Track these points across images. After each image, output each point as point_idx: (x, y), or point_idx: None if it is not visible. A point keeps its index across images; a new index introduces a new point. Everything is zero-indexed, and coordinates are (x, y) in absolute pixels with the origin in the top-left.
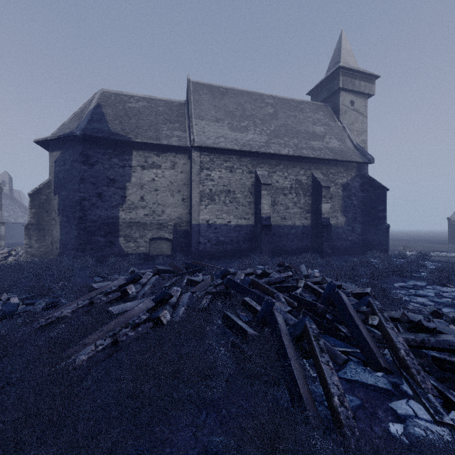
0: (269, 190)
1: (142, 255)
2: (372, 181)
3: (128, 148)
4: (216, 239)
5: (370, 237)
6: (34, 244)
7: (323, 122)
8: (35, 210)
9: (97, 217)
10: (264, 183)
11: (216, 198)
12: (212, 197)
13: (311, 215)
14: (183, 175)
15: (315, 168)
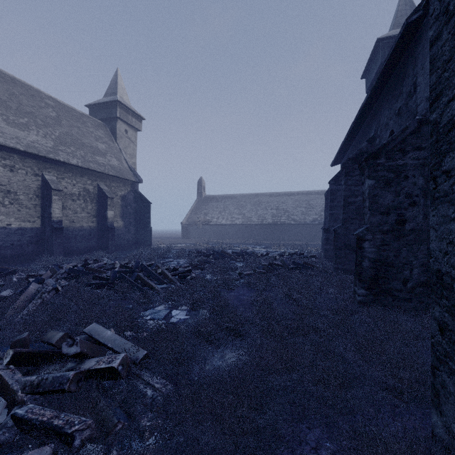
0: (60, 196)
1: None
2: (142, 196)
3: None
4: None
5: (140, 236)
6: None
7: (104, 140)
8: None
9: None
10: (56, 189)
11: None
12: None
13: (97, 219)
14: None
15: (100, 180)
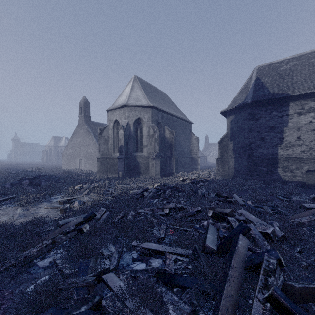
0: None
1: (298, 183)
2: None
3: (285, 101)
4: None
5: None
6: (220, 169)
7: None
8: (220, 150)
9: (260, 154)
10: None
11: None
12: None
13: None
14: None
15: None
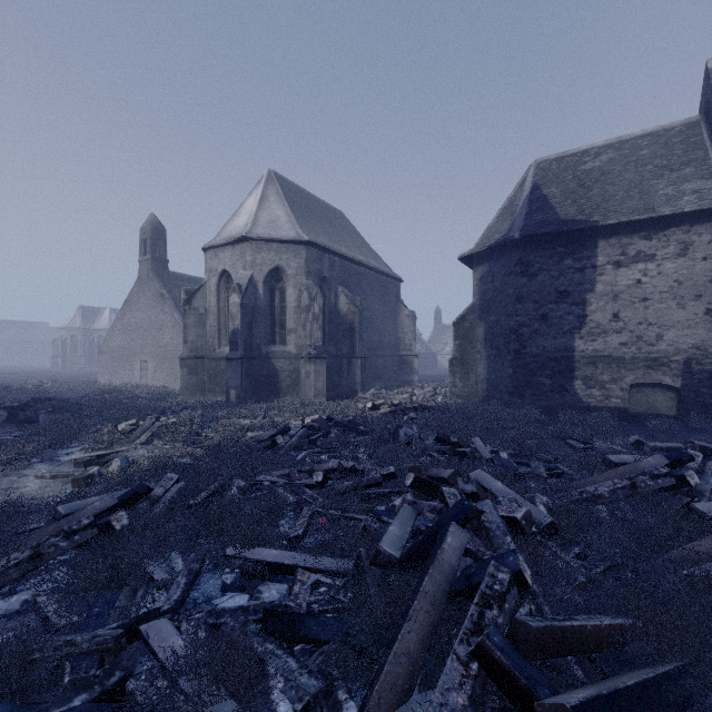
0: None
1: (616, 411)
2: None
3: (589, 238)
4: None
5: None
6: (458, 382)
7: None
8: (459, 341)
9: (539, 350)
10: None
11: None
12: None
13: None
14: (709, 263)
15: None
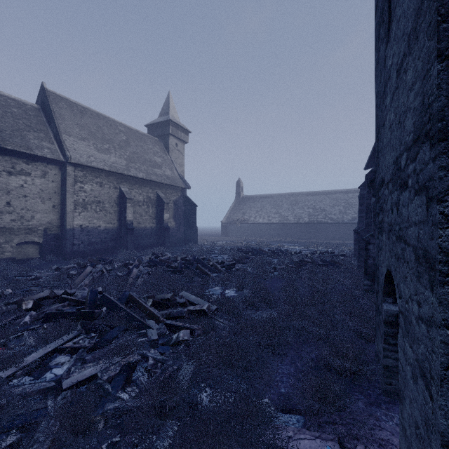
0: (132, 203)
1: (9, 260)
2: (190, 200)
3: None
4: (88, 240)
5: (189, 234)
6: None
7: (160, 155)
8: None
9: None
10: (129, 198)
11: (88, 207)
12: (85, 206)
13: (156, 221)
14: (54, 184)
15: (158, 188)
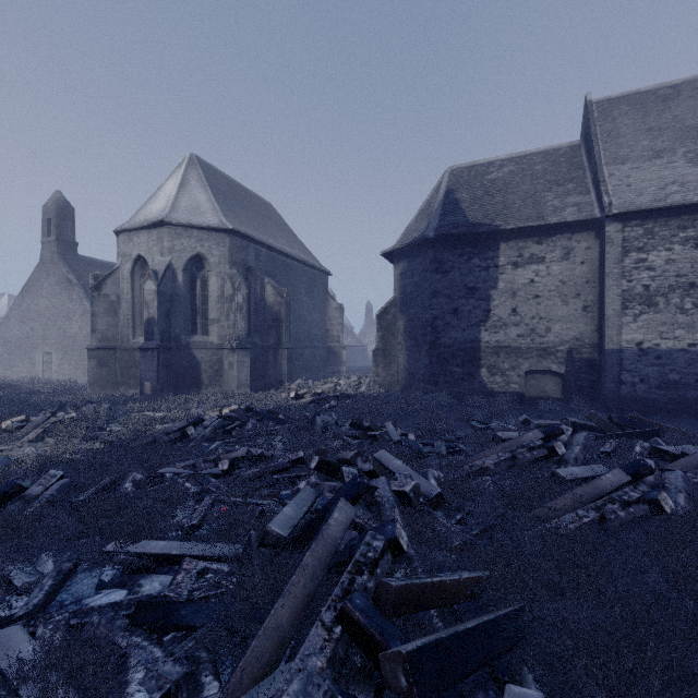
0: None
1: (514, 396)
2: None
3: (493, 240)
4: (659, 377)
5: None
6: (381, 372)
7: None
8: (382, 333)
9: (451, 341)
10: None
11: (659, 301)
12: (649, 301)
13: None
14: (585, 267)
15: None
